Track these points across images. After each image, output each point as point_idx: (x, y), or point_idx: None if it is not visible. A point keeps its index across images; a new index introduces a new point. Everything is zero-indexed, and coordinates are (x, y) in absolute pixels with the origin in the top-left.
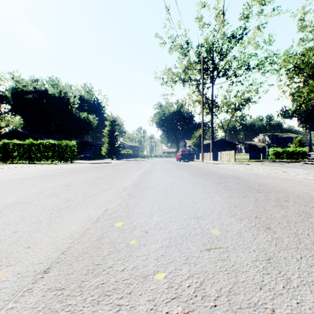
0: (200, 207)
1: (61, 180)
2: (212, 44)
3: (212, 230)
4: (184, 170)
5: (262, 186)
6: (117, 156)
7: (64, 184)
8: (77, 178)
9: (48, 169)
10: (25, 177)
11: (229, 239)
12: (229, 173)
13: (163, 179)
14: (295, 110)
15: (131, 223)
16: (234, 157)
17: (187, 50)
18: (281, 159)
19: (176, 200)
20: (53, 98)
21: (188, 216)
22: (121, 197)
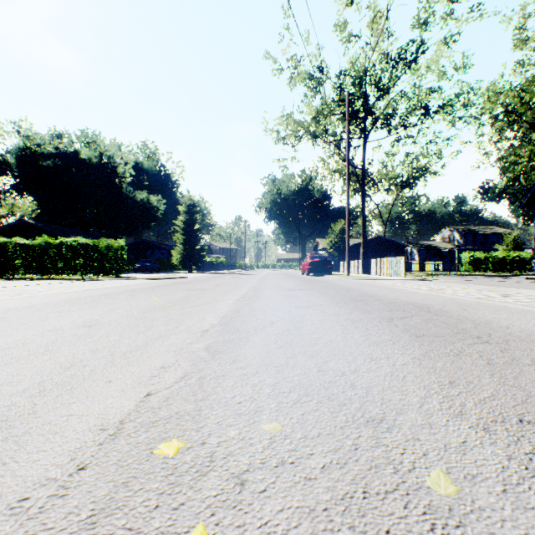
0: (372, 385)
1: (81, 312)
2: (363, 72)
3: (426, 473)
4: (317, 292)
5: (483, 327)
6: (199, 267)
7: (82, 323)
8: (114, 309)
9: (69, 289)
10: (16, 306)
11: (494, 519)
12: (404, 299)
13: (280, 311)
14: (505, 187)
15: (202, 443)
16: (403, 268)
17: (321, 82)
18: (484, 272)
19: (312, 364)
20: (88, 166)
21: (349, 416)
22: (191, 357)
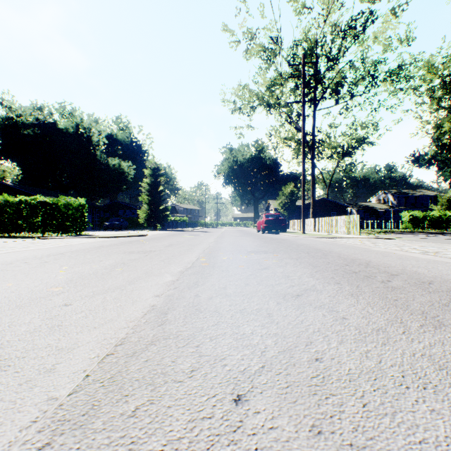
0: None
1: None
2: (314, 43)
3: None
4: (288, 256)
5: None
6: (163, 225)
7: None
8: None
9: None
10: None
11: None
12: (427, 272)
13: (249, 316)
14: (434, 155)
15: None
16: (358, 226)
17: (275, 52)
18: (422, 229)
19: None
20: (65, 135)
21: None
22: None
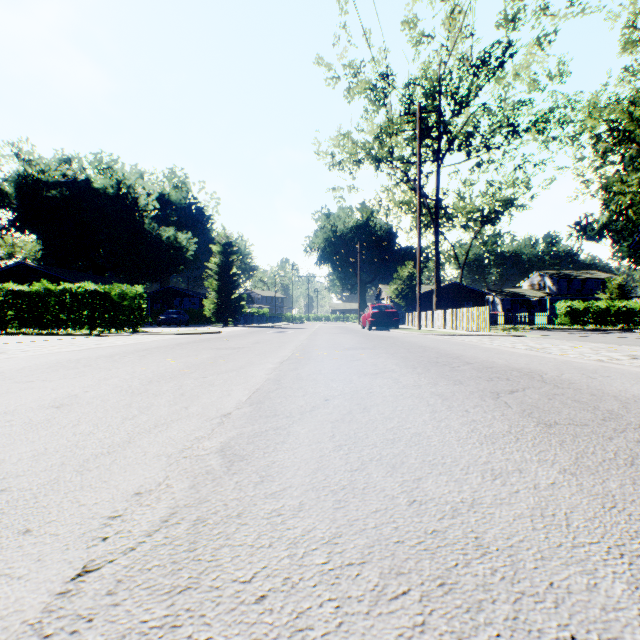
0: (517, 542)
1: (59, 383)
2: (437, 80)
3: None
4: (385, 352)
5: (637, 408)
6: (237, 319)
7: (51, 400)
8: (107, 378)
9: (64, 348)
10: None
11: None
12: (502, 362)
13: (337, 381)
14: (606, 223)
15: None
16: (488, 321)
17: (385, 93)
18: (583, 325)
19: (395, 485)
20: (102, 197)
21: None
22: (192, 468)
